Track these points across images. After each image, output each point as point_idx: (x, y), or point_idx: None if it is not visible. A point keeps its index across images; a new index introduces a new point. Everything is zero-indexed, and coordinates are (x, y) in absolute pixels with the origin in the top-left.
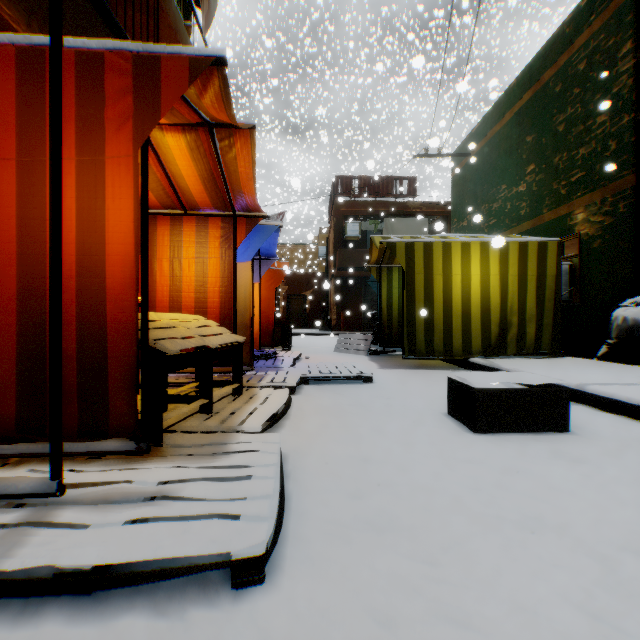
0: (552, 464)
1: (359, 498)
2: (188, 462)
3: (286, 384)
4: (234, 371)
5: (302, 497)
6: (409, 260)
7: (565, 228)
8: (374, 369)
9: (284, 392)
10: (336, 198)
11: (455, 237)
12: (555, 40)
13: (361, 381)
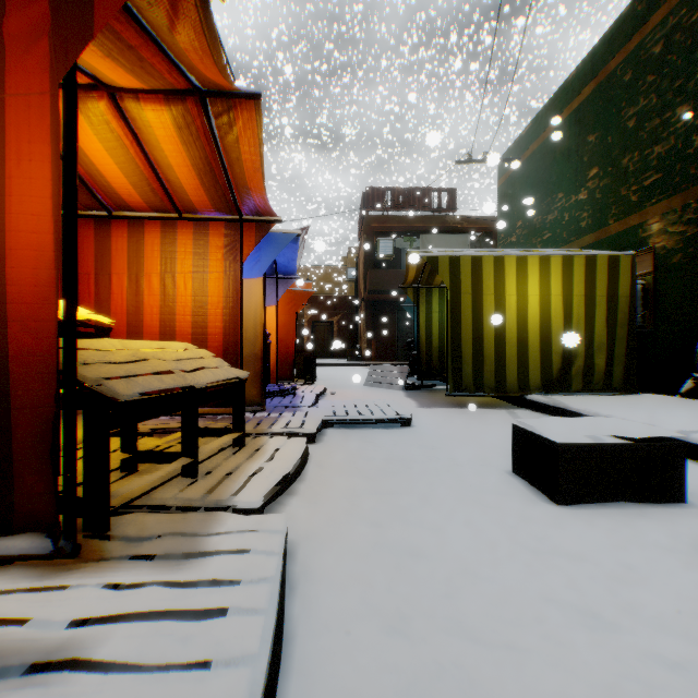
0: (685, 562)
1: (404, 635)
2: (135, 572)
3: (304, 430)
4: (234, 416)
5: (312, 635)
6: (454, 278)
7: (636, 241)
8: (412, 408)
9: (300, 442)
10: (367, 212)
11: (507, 251)
12: (624, 21)
13: (397, 424)
